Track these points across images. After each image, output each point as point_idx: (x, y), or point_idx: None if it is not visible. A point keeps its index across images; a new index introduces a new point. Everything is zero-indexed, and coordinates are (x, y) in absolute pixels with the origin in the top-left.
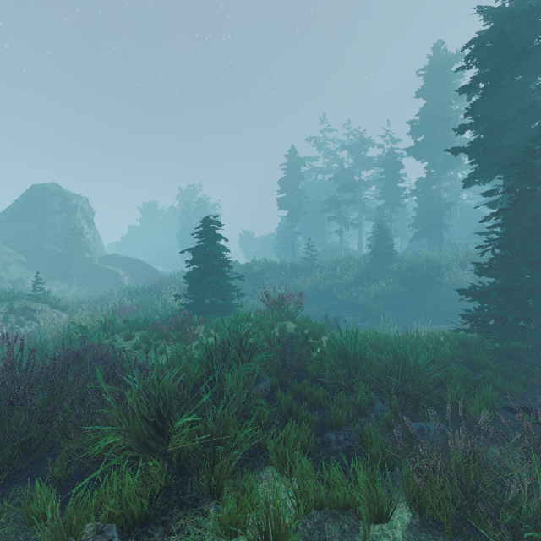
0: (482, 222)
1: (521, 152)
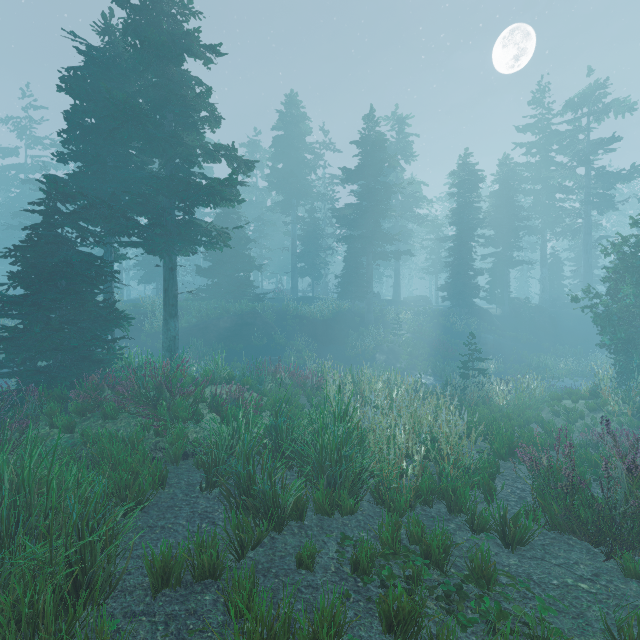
0: (5, 257)
1: (45, 192)
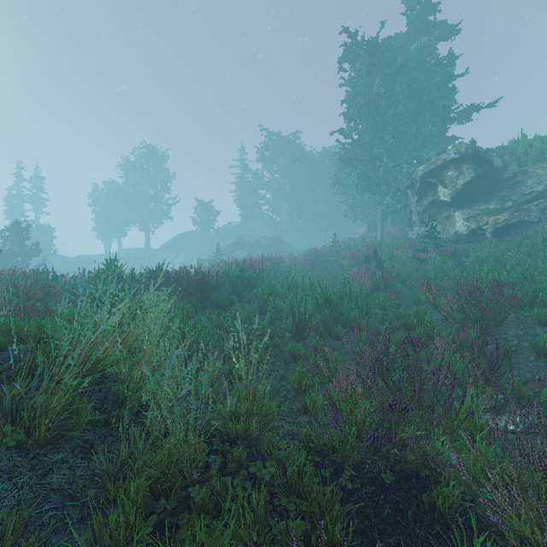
0: None
1: None
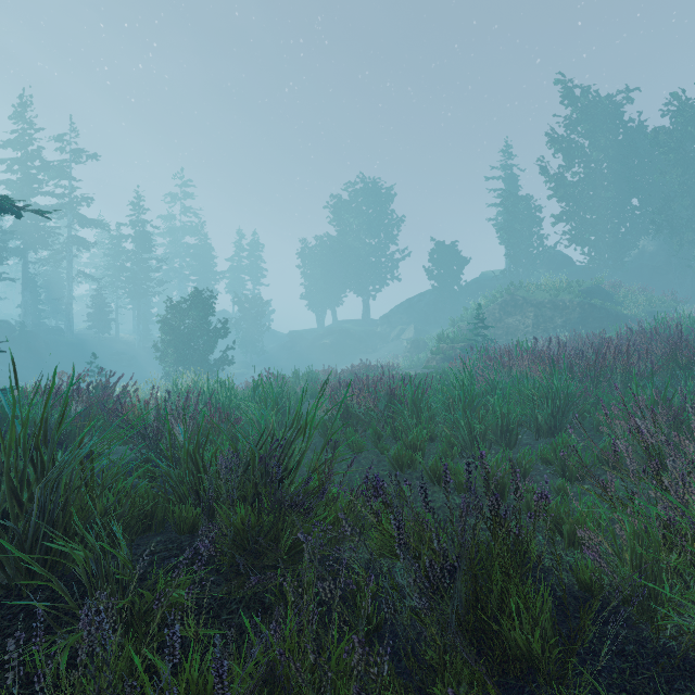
0: None
1: None
